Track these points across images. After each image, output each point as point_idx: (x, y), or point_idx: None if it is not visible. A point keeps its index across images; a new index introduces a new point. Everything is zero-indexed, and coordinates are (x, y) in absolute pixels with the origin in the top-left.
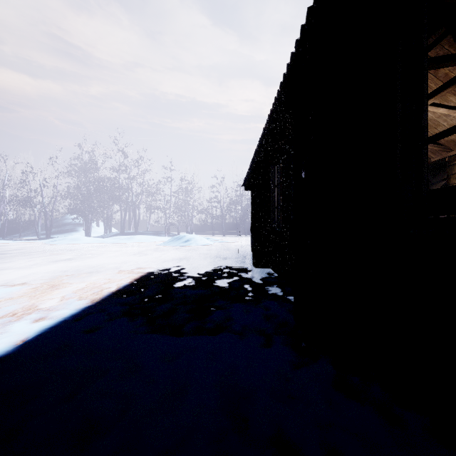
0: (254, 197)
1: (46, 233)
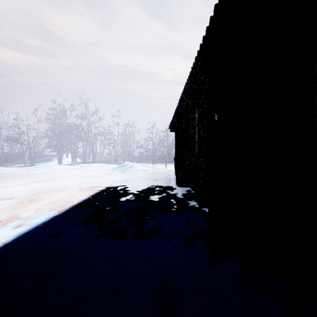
0: (177, 136)
1: (31, 162)
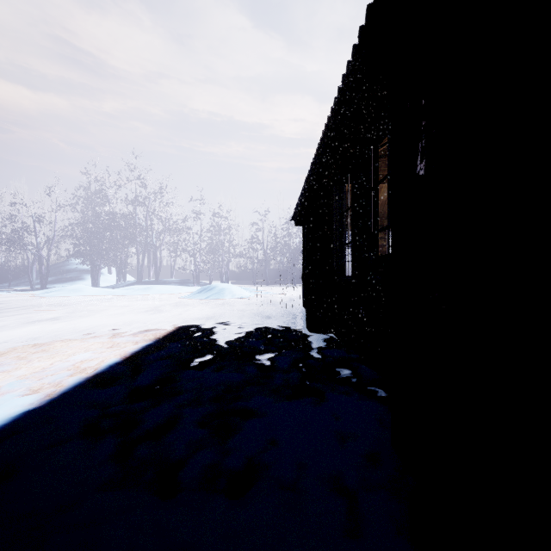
0: (308, 231)
1: (41, 282)
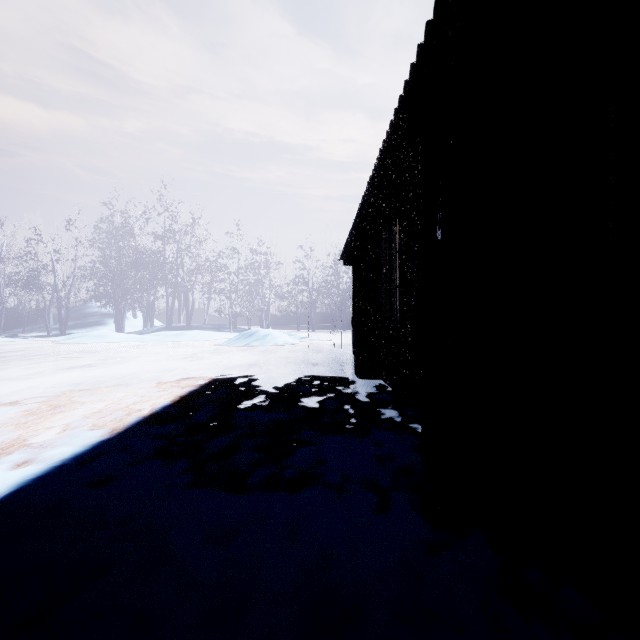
0: (357, 274)
1: (60, 327)
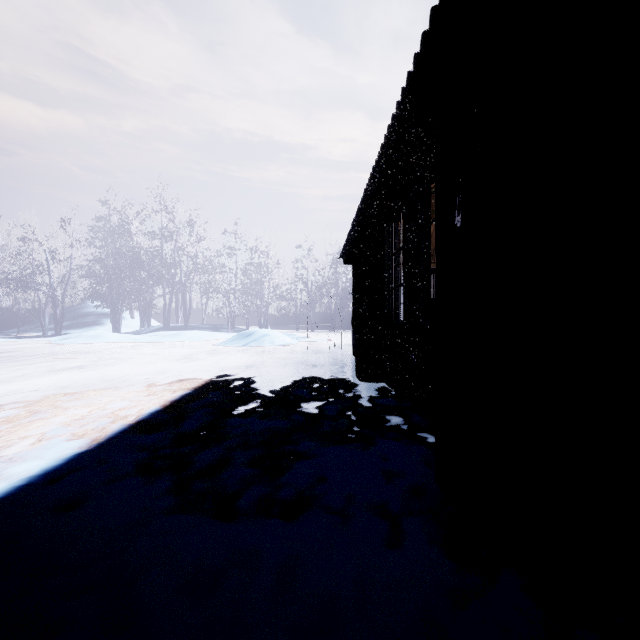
0: (358, 272)
1: (55, 327)
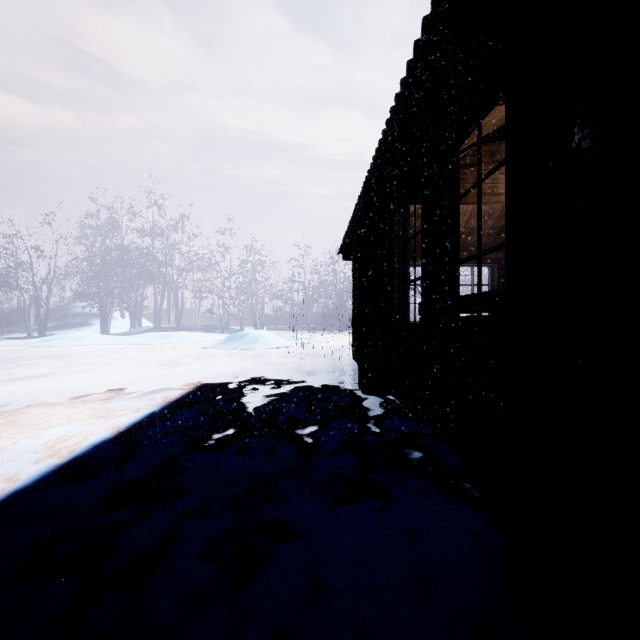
0: (361, 265)
1: (39, 328)
